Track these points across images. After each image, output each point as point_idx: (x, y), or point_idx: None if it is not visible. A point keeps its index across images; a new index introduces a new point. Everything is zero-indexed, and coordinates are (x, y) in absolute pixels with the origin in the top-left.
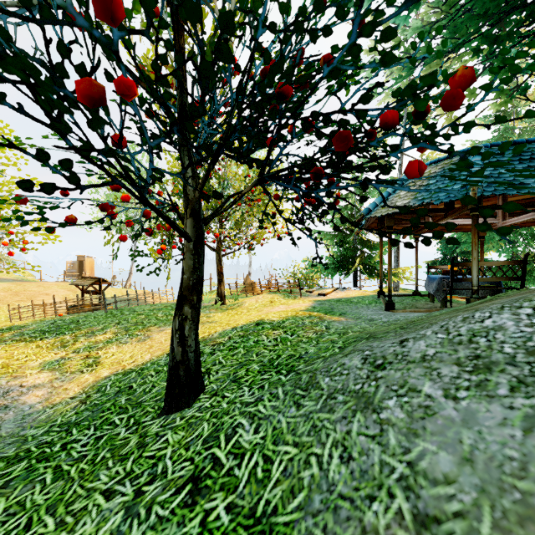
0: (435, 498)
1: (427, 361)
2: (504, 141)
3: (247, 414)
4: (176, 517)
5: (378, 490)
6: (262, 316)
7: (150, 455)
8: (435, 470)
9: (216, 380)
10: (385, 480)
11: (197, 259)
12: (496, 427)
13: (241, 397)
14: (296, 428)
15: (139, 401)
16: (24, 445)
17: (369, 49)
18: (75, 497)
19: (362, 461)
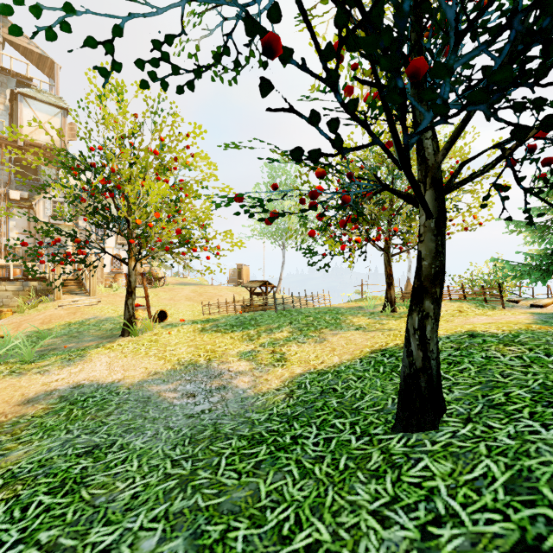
0: None
1: None
2: None
3: None
4: None
5: None
6: (466, 326)
7: (413, 482)
8: None
9: (456, 401)
10: None
11: (440, 241)
12: None
13: (535, 434)
14: None
15: (354, 407)
16: (255, 428)
17: None
18: (338, 507)
19: None
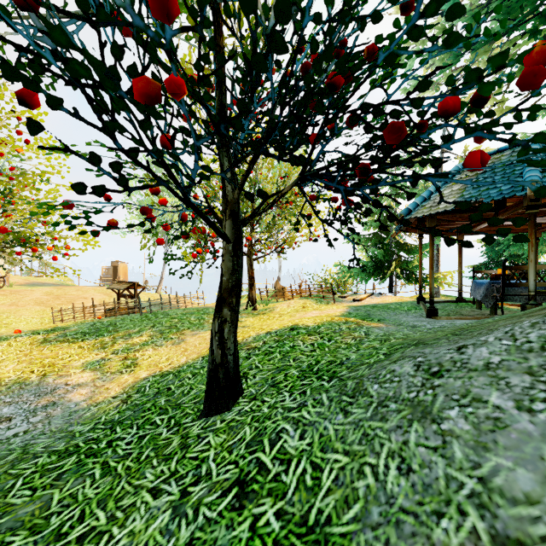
0: (516, 519)
1: (492, 369)
2: None
3: (291, 419)
4: (225, 520)
5: (445, 506)
6: (295, 321)
7: (193, 456)
8: (513, 488)
9: (254, 384)
10: (453, 495)
11: (236, 261)
12: None
13: (282, 402)
14: (345, 436)
15: (178, 403)
16: (73, 441)
17: None
18: (124, 493)
19: (424, 473)
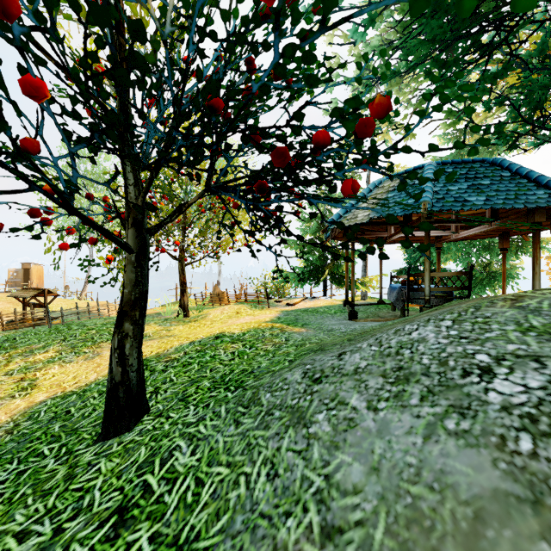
0: (342, 509)
1: (358, 374)
2: (454, 160)
3: (187, 435)
4: None
5: (295, 505)
6: (223, 328)
7: (78, 487)
8: (347, 481)
9: (163, 400)
10: (303, 494)
11: (140, 272)
12: (403, 436)
13: (184, 417)
14: (231, 447)
15: (75, 427)
16: None
17: (318, 65)
18: None
19: (286, 477)
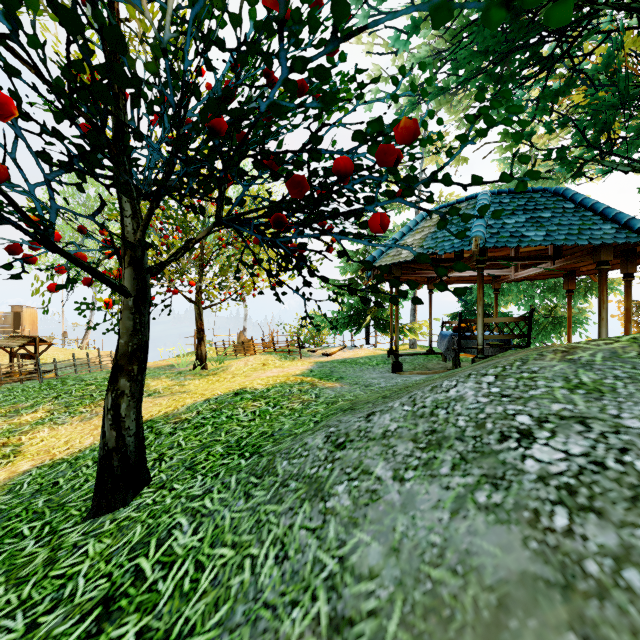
0: (355, 597)
1: (387, 438)
2: (511, 189)
3: (190, 510)
4: None
5: (303, 593)
6: (245, 383)
7: (59, 573)
8: (363, 564)
9: (167, 469)
10: (314, 580)
11: (139, 319)
12: (429, 511)
13: (190, 489)
14: (239, 525)
15: (62, 502)
16: None
17: (348, 79)
18: None
19: (296, 559)
